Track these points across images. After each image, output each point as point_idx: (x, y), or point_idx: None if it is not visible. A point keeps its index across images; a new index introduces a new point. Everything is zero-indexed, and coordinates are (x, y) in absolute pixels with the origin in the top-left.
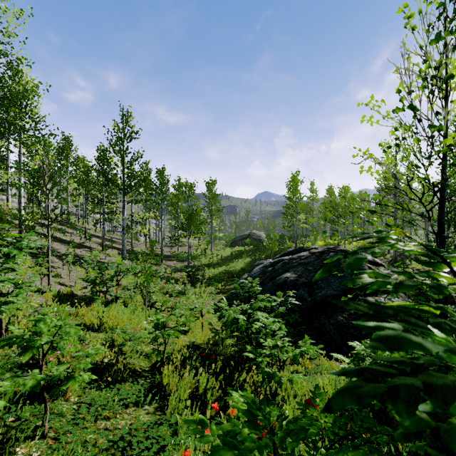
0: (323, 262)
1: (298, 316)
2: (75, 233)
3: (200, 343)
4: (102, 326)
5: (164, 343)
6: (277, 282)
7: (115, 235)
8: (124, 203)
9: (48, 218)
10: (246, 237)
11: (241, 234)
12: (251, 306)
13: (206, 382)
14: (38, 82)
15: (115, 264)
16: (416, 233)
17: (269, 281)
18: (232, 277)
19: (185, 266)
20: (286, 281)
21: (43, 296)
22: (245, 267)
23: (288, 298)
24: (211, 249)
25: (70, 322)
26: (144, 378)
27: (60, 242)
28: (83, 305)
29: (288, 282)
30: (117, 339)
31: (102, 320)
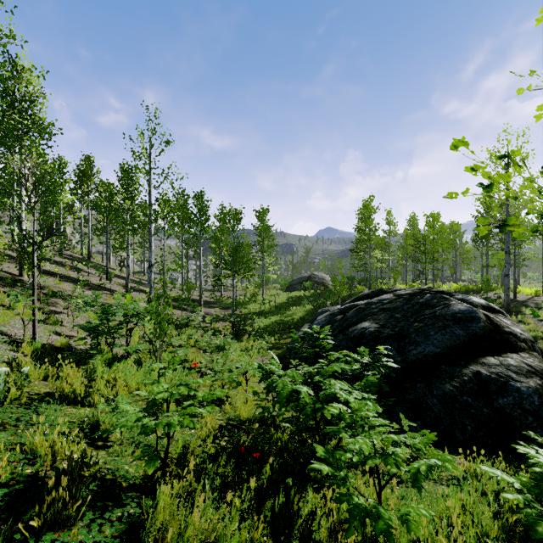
0: (415, 307)
1: (383, 383)
2: (95, 273)
3: (241, 422)
4: (88, 397)
5: (167, 436)
6: (351, 334)
7: (145, 277)
8: (151, 233)
9: (33, 241)
10: (306, 280)
11: (299, 276)
12: (320, 369)
13: (240, 518)
14: (31, 66)
15: (126, 307)
16: (525, 275)
17: (339, 334)
18: (289, 329)
19: (229, 315)
20: (364, 333)
21: (19, 350)
22: (305, 316)
23: (379, 358)
24: (263, 294)
25: (42, 389)
26: (119, 510)
27: (74, 283)
28: (76, 363)
29: (366, 334)
30: (105, 420)
31: (88, 387)
